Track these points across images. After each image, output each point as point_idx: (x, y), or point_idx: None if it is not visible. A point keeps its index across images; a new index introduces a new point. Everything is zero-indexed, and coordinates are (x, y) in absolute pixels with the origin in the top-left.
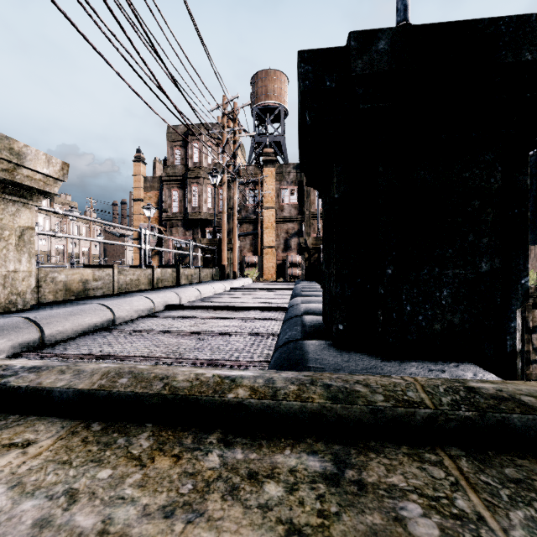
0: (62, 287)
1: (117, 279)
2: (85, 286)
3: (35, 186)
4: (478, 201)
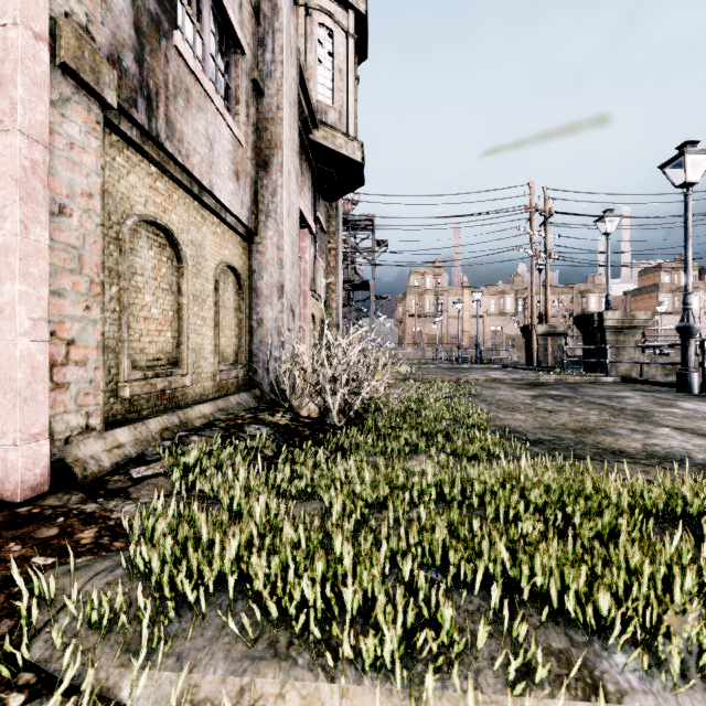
0: (575, 362)
1: None
2: None
3: (560, 333)
4: (593, 344)
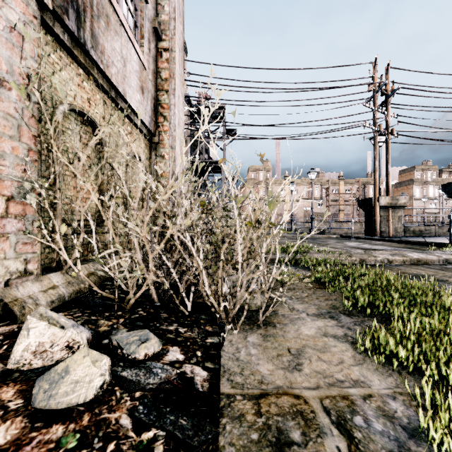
0: (412, 232)
1: (437, 231)
2: (421, 232)
3: (401, 205)
4: None
